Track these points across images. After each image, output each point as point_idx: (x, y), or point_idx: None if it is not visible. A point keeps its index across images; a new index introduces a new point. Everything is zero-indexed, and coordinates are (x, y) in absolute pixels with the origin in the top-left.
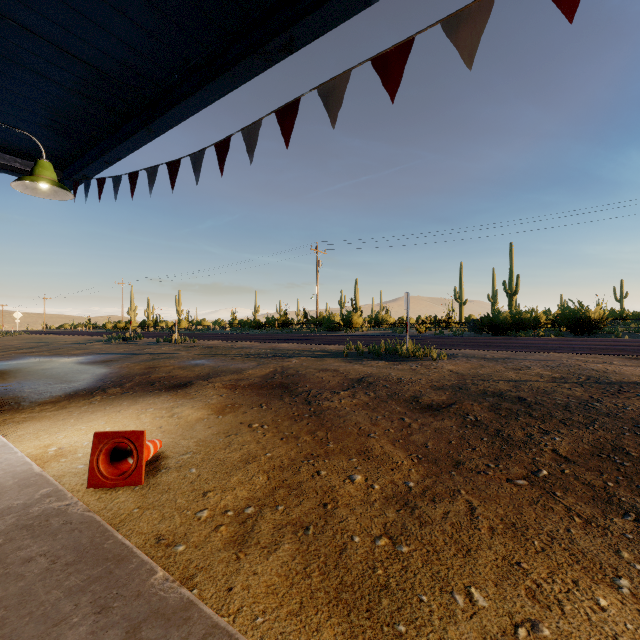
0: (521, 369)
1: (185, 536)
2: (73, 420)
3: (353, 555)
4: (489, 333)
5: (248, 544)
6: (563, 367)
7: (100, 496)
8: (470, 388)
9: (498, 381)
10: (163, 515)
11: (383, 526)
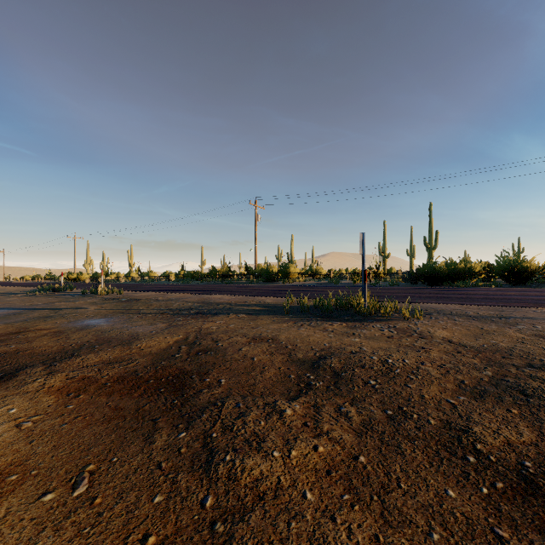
0: None
1: None
2: None
3: None
4: (424, 283)
5: None
6: None
7: None
8: None
9: None
10: None
11: None
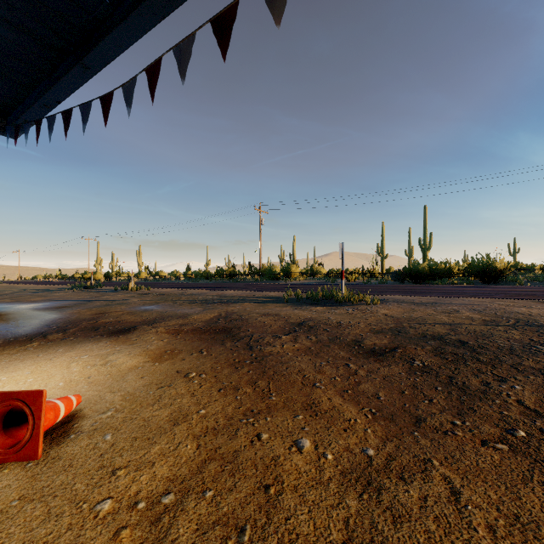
0: (451, 313)
1: None
2: None
3: None
4: (410, 282)
5: None
6: (489, 310)
7: None
8: (409, 331)
9: (434, 324)
10: (48, 511)
11: (345, 524)
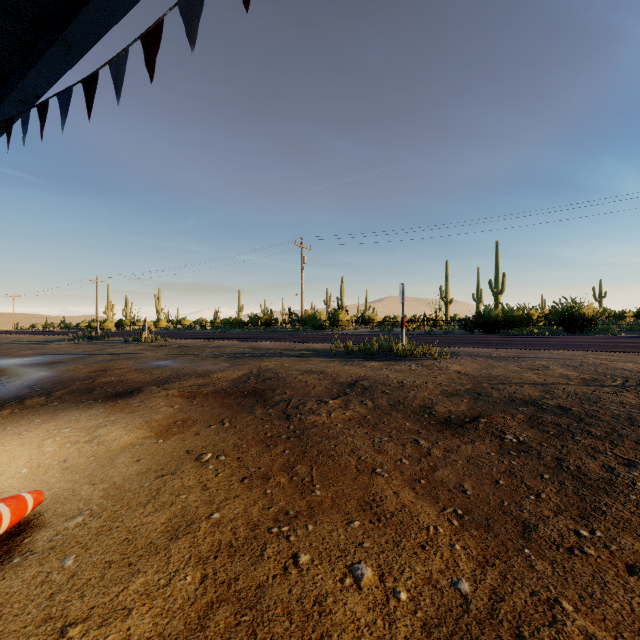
0: (539, 369)
1: None
2: None
3: None
4: (480, 331)
5: None
6: (587, 366)
7: None
8: (492, 394)
9: (522, 384)
10: None
11: None
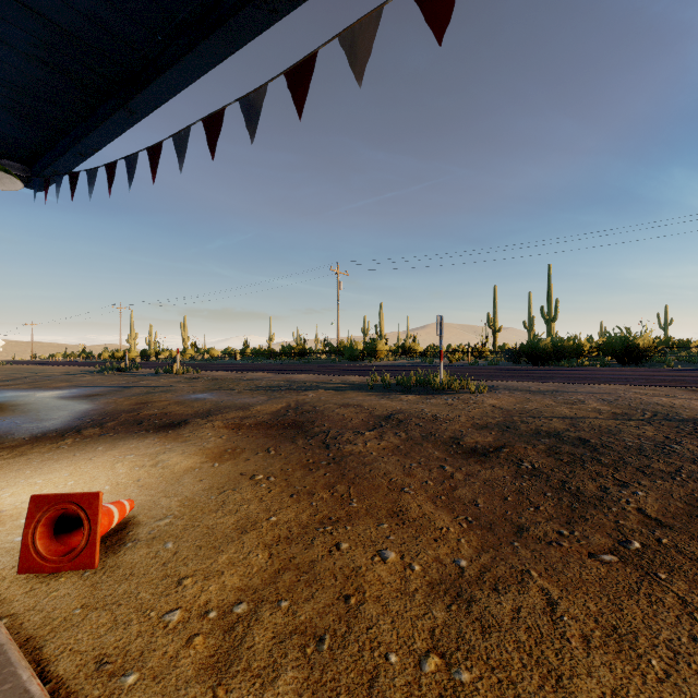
0: (574, 403)
1: (141, 657)
2: (30, 471)
3: (389, 690)
4: (528, 363)
5: (233, 670)
6: (622, 401)
7: (32, 587)
8: (519, 427)
9: (551, 418)
10: (115, 619)
11: (430, 634)
